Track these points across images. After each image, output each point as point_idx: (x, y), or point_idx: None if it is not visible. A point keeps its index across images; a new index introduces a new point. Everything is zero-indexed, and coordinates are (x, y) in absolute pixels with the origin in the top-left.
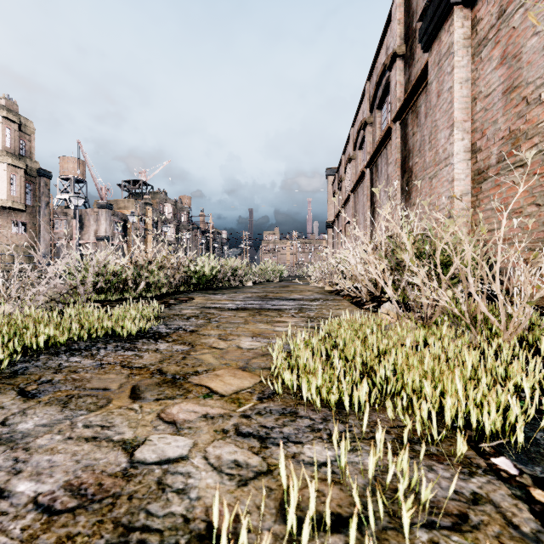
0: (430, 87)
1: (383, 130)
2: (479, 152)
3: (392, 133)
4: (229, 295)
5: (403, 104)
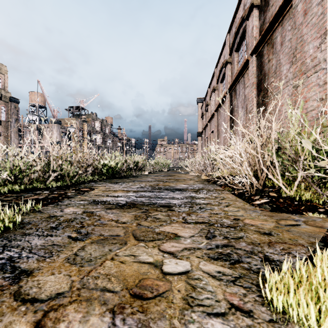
0: (295, 10)
1: (241, 65)
2: None
3: (249, 64)
4: (126, 184)
5: (260, 40)
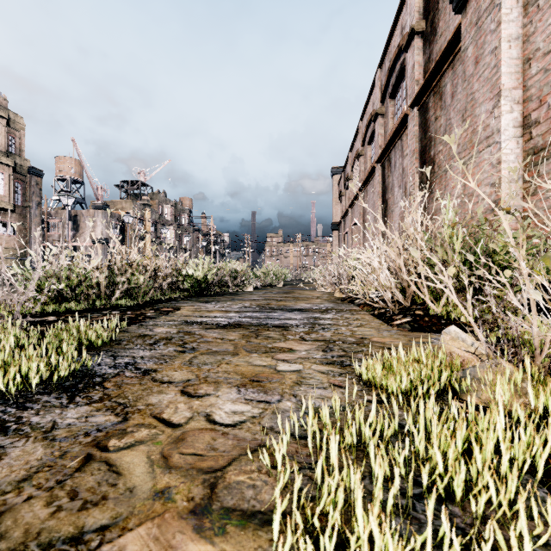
0: (464, 55)
1: (397, 120)
2: (536, 126)
3: (409, 121)
4: (223, 303)
5: (423, 86)
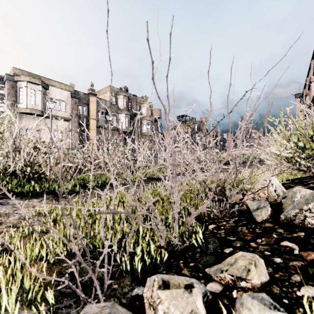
0: None
1: None
2: None
3: None
4: None
5: None
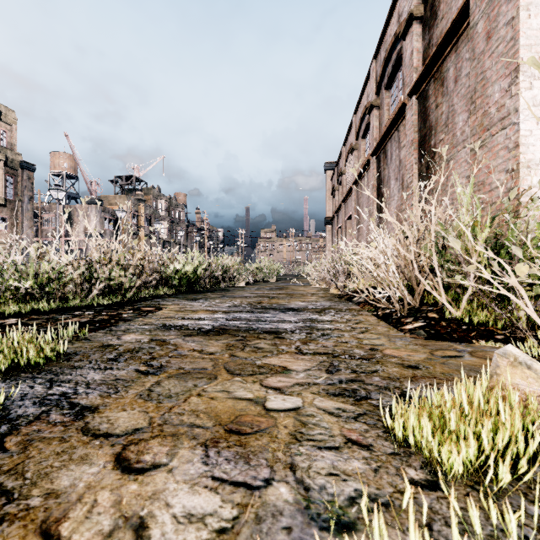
0: (473, 31)
1: (394, 110)
2: None
3: (406, 111)
4: (211, 302)
5: (423, 72)
